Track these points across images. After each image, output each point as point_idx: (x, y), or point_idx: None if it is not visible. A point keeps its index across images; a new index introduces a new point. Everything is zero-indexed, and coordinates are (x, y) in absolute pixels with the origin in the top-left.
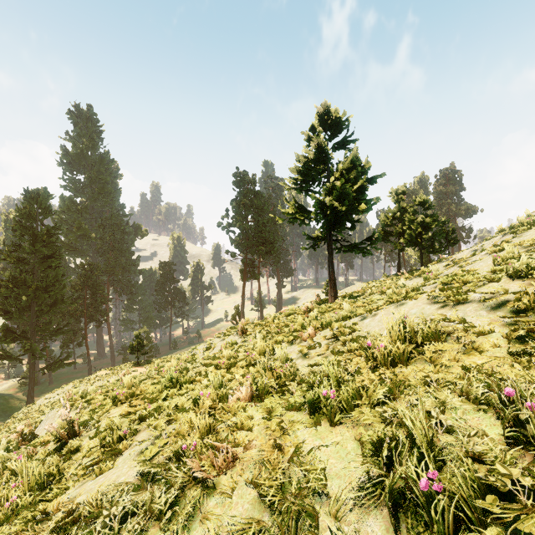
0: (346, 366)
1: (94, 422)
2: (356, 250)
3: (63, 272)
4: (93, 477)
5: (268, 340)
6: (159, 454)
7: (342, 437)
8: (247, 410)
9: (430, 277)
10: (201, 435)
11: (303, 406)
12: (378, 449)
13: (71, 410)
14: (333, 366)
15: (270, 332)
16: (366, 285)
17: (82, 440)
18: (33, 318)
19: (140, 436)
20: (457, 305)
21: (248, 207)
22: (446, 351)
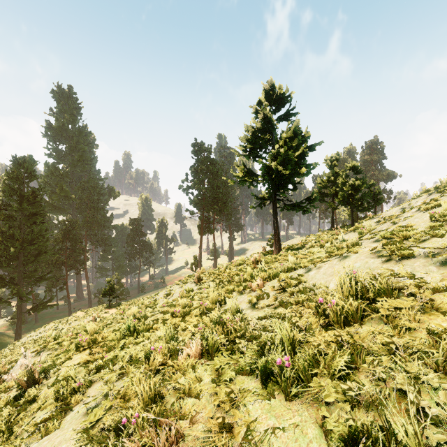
0: (297, 323)
1: (56, 369)
2: (297, 208)
3: (47, 228)
4: (38, 439)
5: (221, 288)
6: (104, 418)
7: (300, 418)
8: (196, 369)
9: (364, 232)
10: (145, 403)
11: (255, 371)
12: (348, 444)
13: (44, 351)
14: (283, 321)
15: (222, 280)
16: (305, 238)
17: (40, 389)
18: (20, 266)
19: (93, 389)
20: (402, 260)
21: (205, 172)
22: (403, 310)
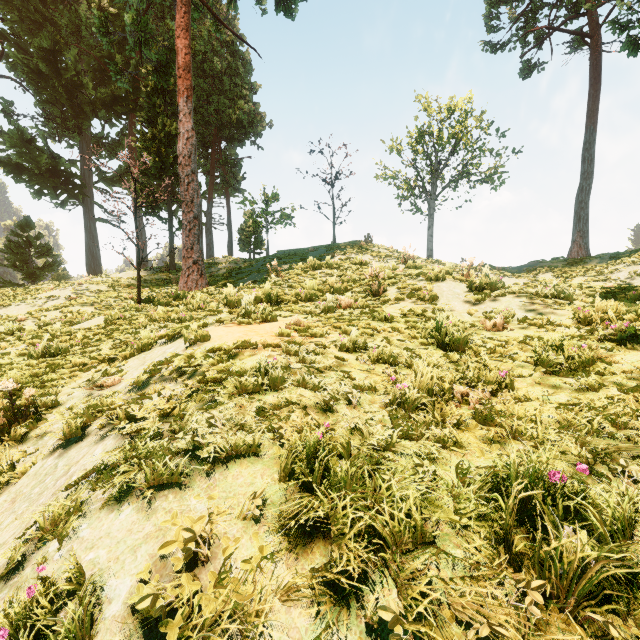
0: None
1: None
2: None
3: None
4: None
5: None
6: None
7: None
8: None
9: None
10: None
11: None
12: None
13: None
14: None
15: None
16: None
17: None
18: None
19: None
20: None
21: None
22: None
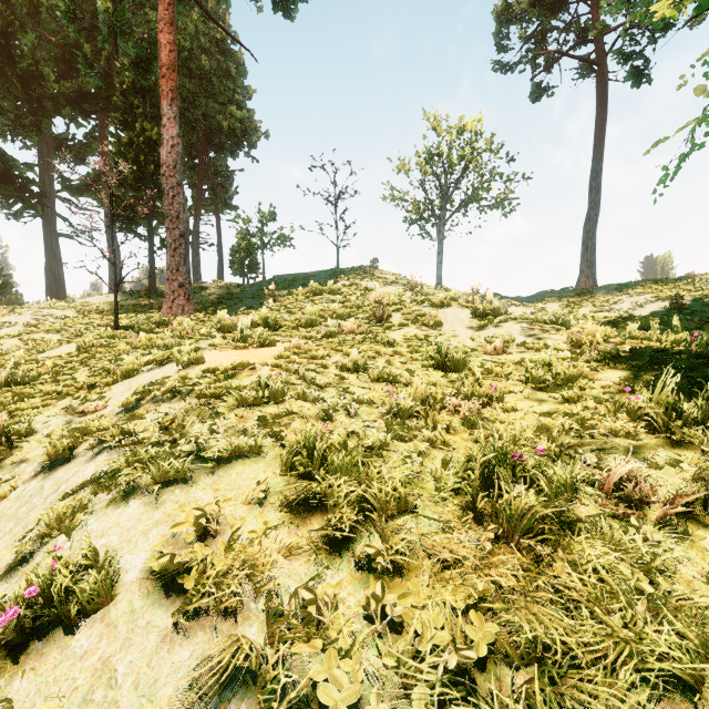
0: None
1: None
2: None
3: None
4: None
5: None
6: None
7: None
8: None
9: None
10: None
11: None
12: None
13: None
14: None
15: None
16: None
17: None
18: None
19: None
20: None
21: None
22: None
